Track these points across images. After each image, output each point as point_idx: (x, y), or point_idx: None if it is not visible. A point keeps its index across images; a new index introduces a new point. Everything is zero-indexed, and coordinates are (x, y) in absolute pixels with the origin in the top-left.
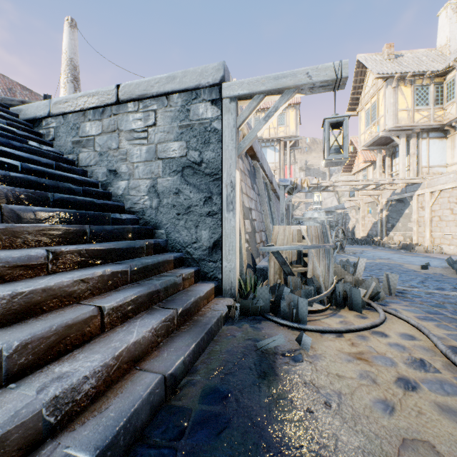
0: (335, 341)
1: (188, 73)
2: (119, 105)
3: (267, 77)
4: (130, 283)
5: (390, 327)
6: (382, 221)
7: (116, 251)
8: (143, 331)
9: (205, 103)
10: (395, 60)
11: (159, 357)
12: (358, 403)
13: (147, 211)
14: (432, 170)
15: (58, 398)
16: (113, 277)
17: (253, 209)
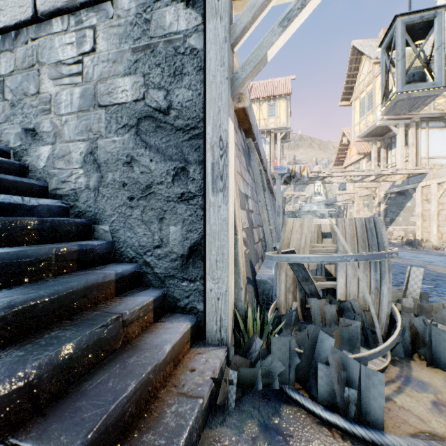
0: None
1: None
2: (40, 23)
3: None
4: None
5: None
6: (379, 214)
7: None
8: None
9: (175, 6)
10: None
11: None
12: None
13: (82, 193)
14: (431, 161)
15: None
16: None
17: (250, 197)
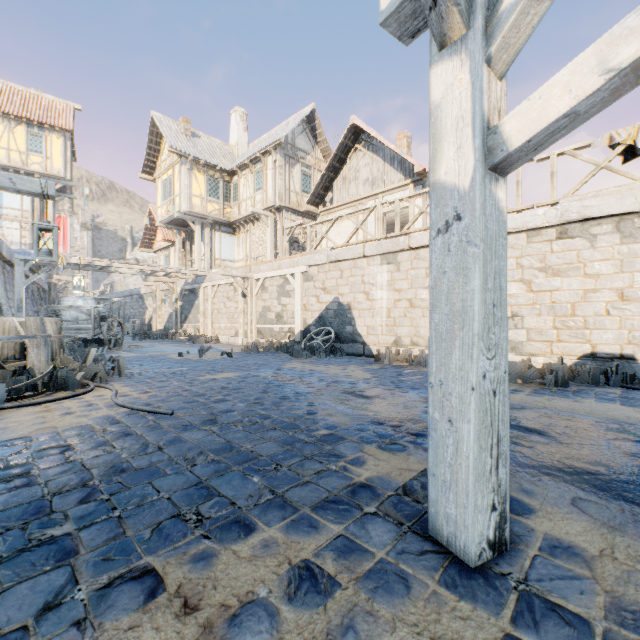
0: (30, 409)
1: None
2: None
3: None
4: None
5: (93, 394)
6: (178, 311)
7: None
8: None
9: None
10: (192, 139)
11: None
12: (22, 426)
13: None
14: (224, 263)
15: None
16: None
17: None
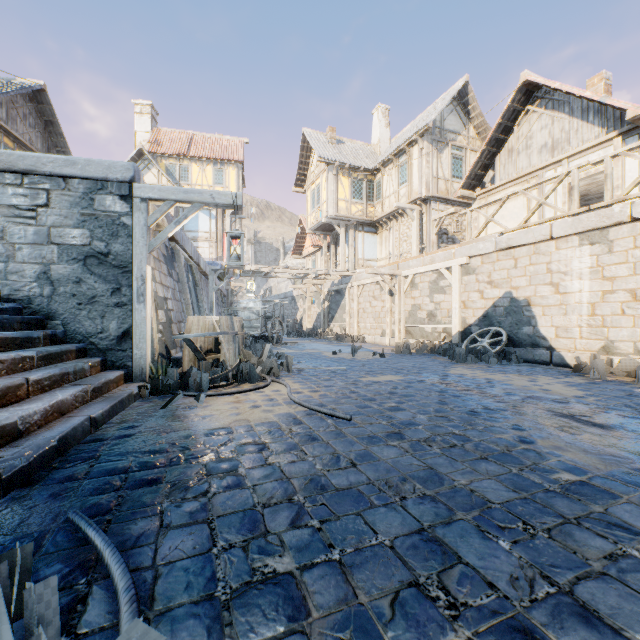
0: (226, 398)
1: (93, 163)
2: None
3: (177, 189)
4: (37, 368)
5: (270, 388)
6: (325, 311)
7: (15, 340)
8: (67, 394)
9: (113, 197)
10: (337, 146)
11: (81, 412)
12: (222, 415)
13: (36, 299)
14: (366, 263)
15: (24, 418)
16: (23, 361)
17: (170, 298)
